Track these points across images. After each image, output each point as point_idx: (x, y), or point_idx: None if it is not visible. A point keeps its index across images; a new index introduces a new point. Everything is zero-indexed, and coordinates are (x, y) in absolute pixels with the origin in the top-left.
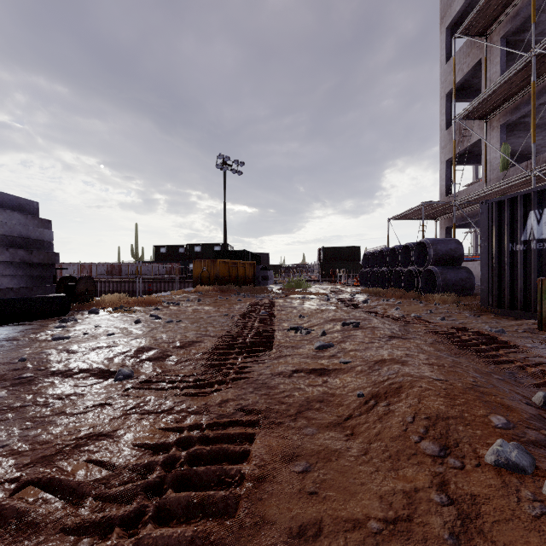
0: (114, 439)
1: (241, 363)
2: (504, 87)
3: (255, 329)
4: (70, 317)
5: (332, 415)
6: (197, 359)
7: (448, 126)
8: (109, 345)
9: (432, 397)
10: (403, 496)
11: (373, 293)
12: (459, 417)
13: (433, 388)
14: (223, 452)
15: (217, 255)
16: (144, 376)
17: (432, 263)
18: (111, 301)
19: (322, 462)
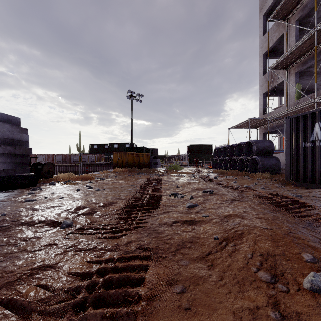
0: (56, 269)
1: (140, 216)
2: (298, 49)
3: (149, 195)
4: (37, 187)
5: (198, 251)
6: (113, 214)
7: (264, 73)
8: (59, 205)
9: (263, 240)
10: (249, 313)
11: (220, 172)
12: (282, 255)
13: (263, 234)
14: (127, 279)
15: (127, 150)
16: (79, 225)
17: (255, 154)
18: (63, 177)
19: (193, 286)
